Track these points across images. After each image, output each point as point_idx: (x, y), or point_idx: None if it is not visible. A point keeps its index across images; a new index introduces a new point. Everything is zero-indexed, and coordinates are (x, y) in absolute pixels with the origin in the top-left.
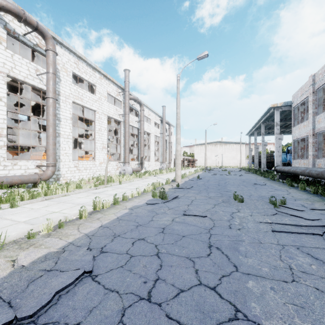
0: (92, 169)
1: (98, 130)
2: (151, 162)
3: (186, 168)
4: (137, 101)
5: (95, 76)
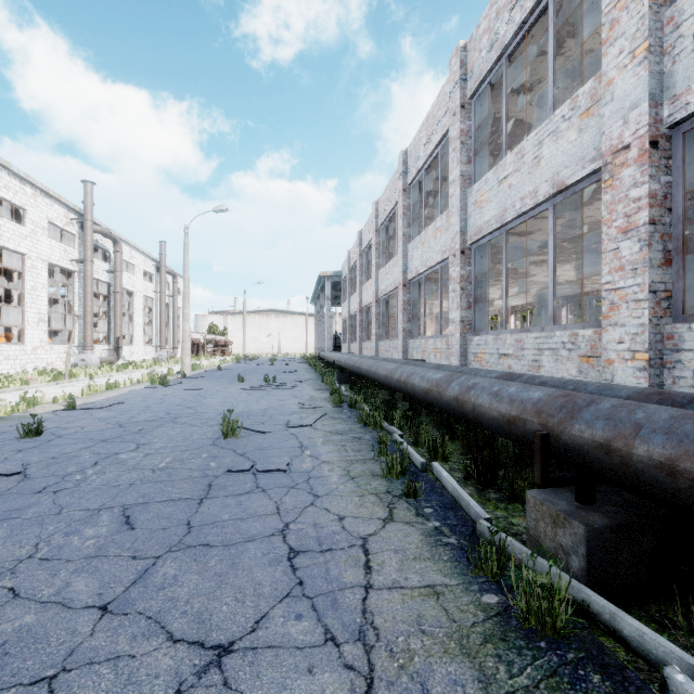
0: (19, 359)
1: (30, 288)
2: (135, 346)
3: (209, 357)
4: (109, 236)
5: (24, 193)
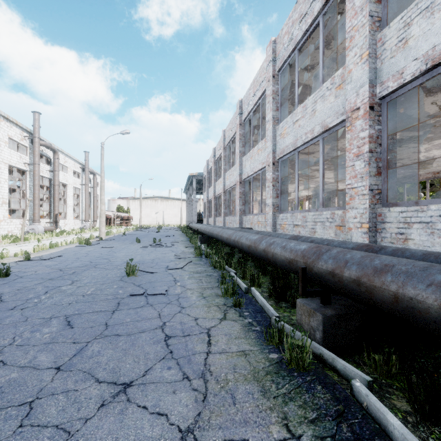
0: None
1: None
2: (68, 220)
3: (117, 227)
4: (50, 148)
5: None
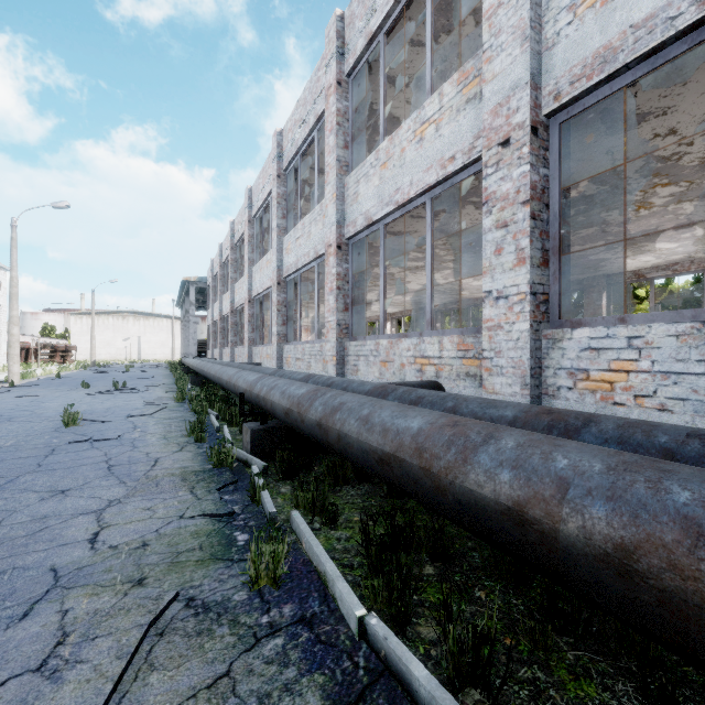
0: None
1: None
2: None
3: (43, 365)
4: None
5: None
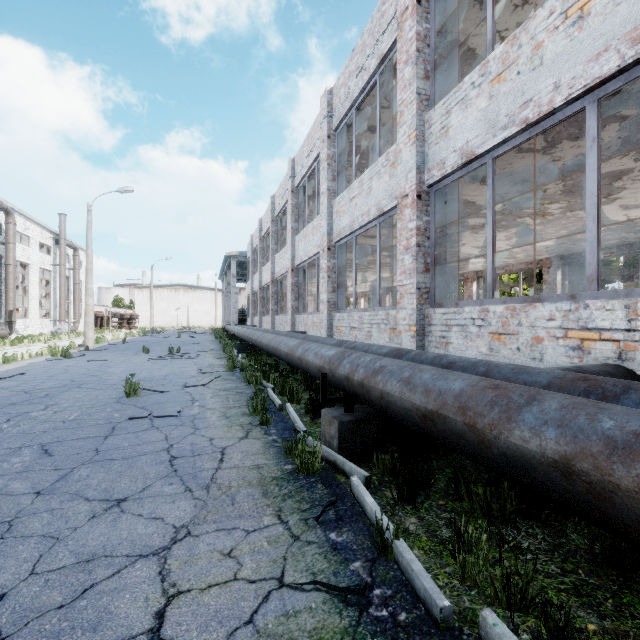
0: None
1: None
2: (30, 319)
3: (113, 330)
4: (0, 207)
5: None
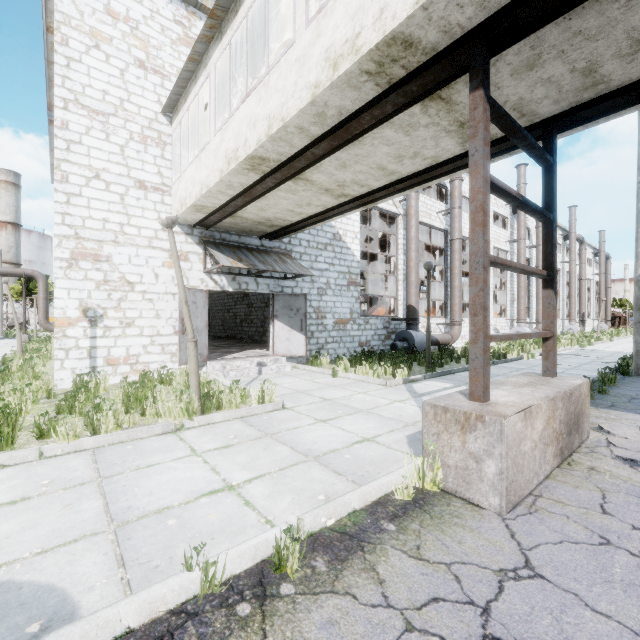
0: None
1: None
2: None
3: None
4: (580, 240)
5: None
